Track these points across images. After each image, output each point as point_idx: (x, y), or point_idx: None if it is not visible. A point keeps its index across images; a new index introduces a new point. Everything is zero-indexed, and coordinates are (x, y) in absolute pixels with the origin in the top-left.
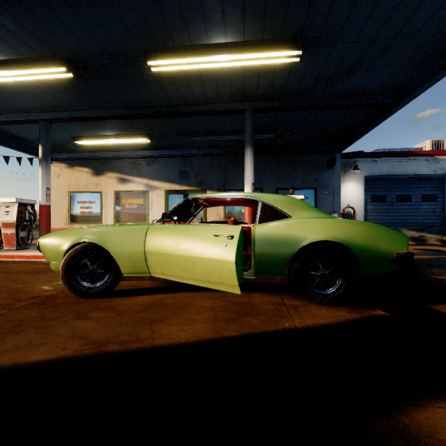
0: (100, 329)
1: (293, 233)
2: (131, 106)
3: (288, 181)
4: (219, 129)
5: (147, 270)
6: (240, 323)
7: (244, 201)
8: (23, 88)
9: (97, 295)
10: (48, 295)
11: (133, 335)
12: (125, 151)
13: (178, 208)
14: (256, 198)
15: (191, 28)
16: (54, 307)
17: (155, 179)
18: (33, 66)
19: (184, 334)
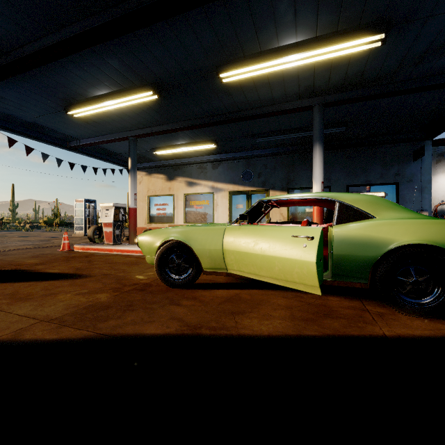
0: (192, 315)
1: (377, 235)
2: (201, 117)
3: (361, 177)
4: (283, 128)
5: (224, 266)
6: (319, 323)
7: (315, 201)
8: (119, 112)
9: (182, 286)
10: (144, 283)
11: (220, 323)
12: (193, 157)
13: (250, 210)
14: (332, 198)
15: (261, 35)
16: (151, 293)
17: (220, 181)
18: (128, 94)
19: (265, 328)
